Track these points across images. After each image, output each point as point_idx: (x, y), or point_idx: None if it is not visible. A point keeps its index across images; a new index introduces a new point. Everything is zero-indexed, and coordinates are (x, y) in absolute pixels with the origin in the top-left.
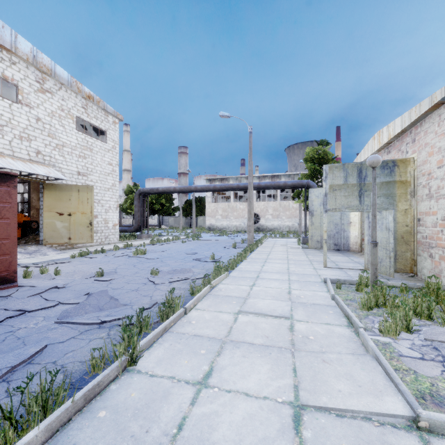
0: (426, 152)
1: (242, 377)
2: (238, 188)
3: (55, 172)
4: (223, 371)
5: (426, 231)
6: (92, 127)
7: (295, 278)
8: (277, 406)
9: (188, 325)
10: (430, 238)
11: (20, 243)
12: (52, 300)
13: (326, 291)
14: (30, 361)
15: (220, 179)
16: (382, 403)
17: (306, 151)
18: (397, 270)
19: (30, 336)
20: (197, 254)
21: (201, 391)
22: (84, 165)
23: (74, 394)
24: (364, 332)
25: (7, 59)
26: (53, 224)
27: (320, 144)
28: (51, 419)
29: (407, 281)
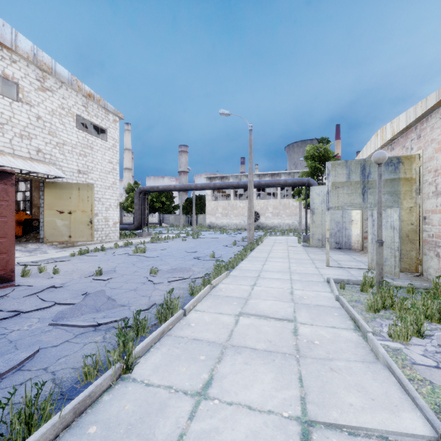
0: (432, 148)
1: (244, 388)
2: (238, 186)
3: (55, 170)
4: (224, 380)
5: (432, 229)
6: (93, 126)
7: (297, 277)
8: (282, 422)
9: (187, 327)
10: (437, 237)
11: (21, 241)
12: (48, 300)
13: (329, 292)
14: (20, 367)
15: (220, 177)
16: (399, 420)
17: (307, 148)
18: (402, 269)
19: (23, 339)
20: (197, 252)
21: (201, 403)
22: (84, 164)
23: (62, 408)
24: (373, 336)
25: (8, 57)
26: (54, 223)
27: (320, 141)
28: (35, 438)
29: (413, 281)
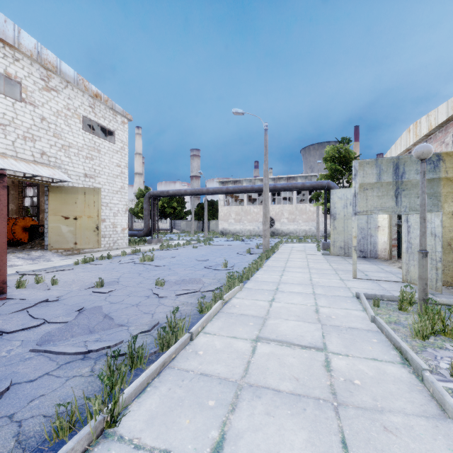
0: None
1: None
2: (252, 190)
3: (60, 173)
4: (239, 442)
5: None
6: (101, 128)
7: (320, 291)
8: None
9: (194, 357)
10: None
11: (26, 247)
12: (38, 318)
13: (361, 310)
14: None
15: (233, 181)
16: None
17: (326, 149)
18: (442, 282)
19: None
20: (209, 260)
21: None
22: (91, 167)
23: None
24: (433, 377)
25: (10, 55)
26: (59, 229)
27: (341, 142)
28: None
29: None
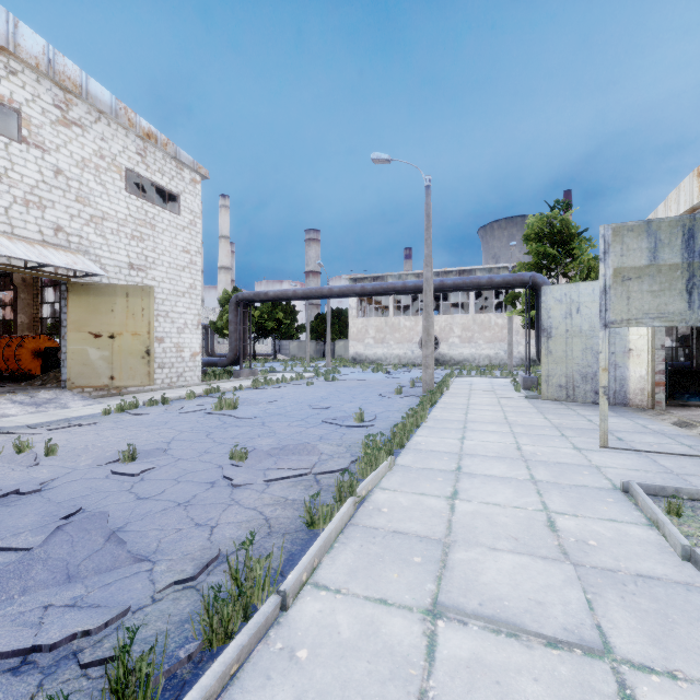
0: None
1: None
2: (404, 290)
3: (86, 262)
4: None
5: None
6: (159, 191)
7: (545, 475)
8: None
9: (285, 669)
10: None
11: (33, 384)
12: None
13: (646, 524)
14: None
15: (371, 277)
16: None
17: (529, 221)
18: None
19: None
20: (332, 408)
21: None
22: (140, 253)
23: None
24: None
25: (2, 65)
26: (84, 354)
27: (554, 208)
28: None
29: None
